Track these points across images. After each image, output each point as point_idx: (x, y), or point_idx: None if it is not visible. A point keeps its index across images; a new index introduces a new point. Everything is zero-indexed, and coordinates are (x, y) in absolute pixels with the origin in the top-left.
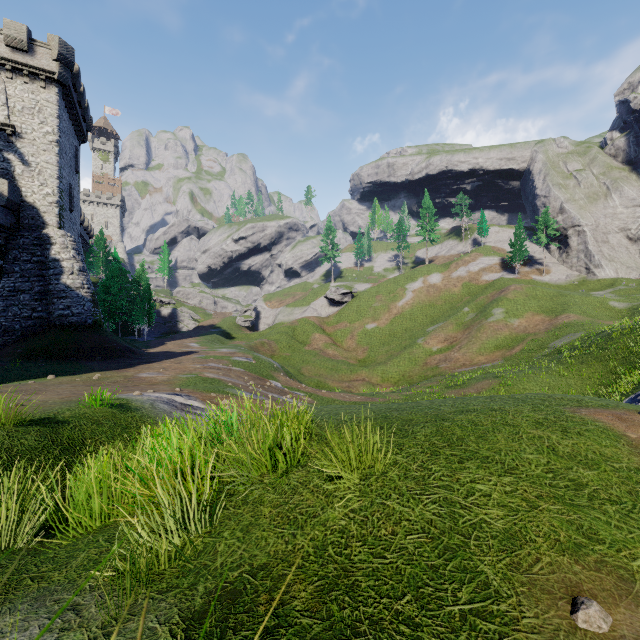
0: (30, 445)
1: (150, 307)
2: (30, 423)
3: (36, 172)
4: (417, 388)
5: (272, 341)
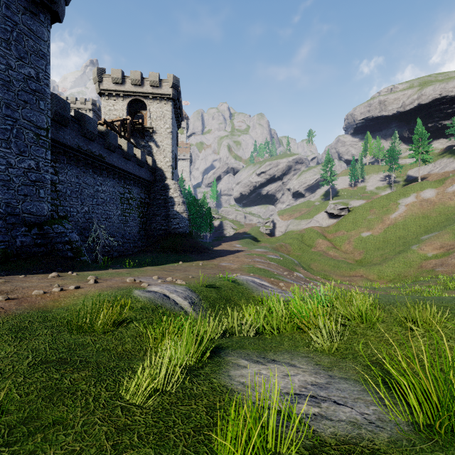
0: (215, 297)
1: (210, 221)
2: (209, 286)
3: (162, 150)
4: (414, 286)
5: (287, 244)
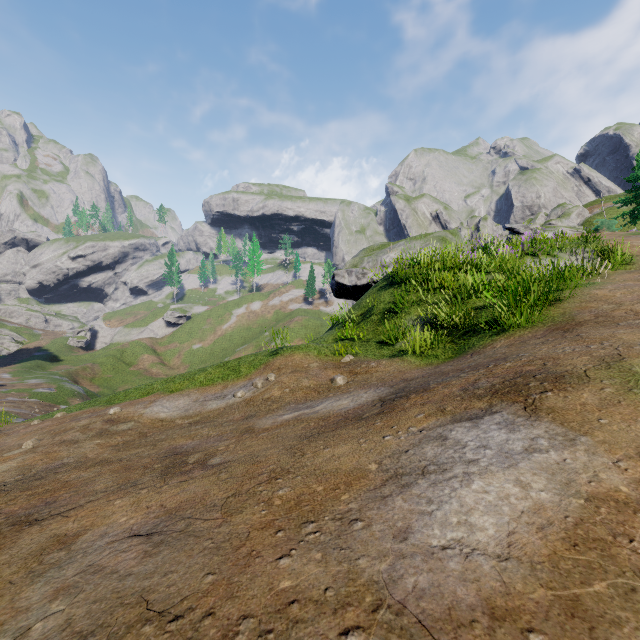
0: None
1: None
2: None
3: None
4: None
5: (96, 365)
